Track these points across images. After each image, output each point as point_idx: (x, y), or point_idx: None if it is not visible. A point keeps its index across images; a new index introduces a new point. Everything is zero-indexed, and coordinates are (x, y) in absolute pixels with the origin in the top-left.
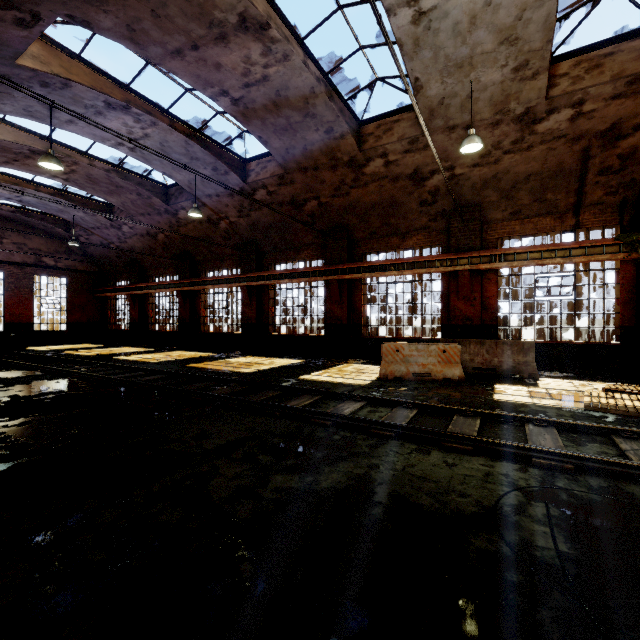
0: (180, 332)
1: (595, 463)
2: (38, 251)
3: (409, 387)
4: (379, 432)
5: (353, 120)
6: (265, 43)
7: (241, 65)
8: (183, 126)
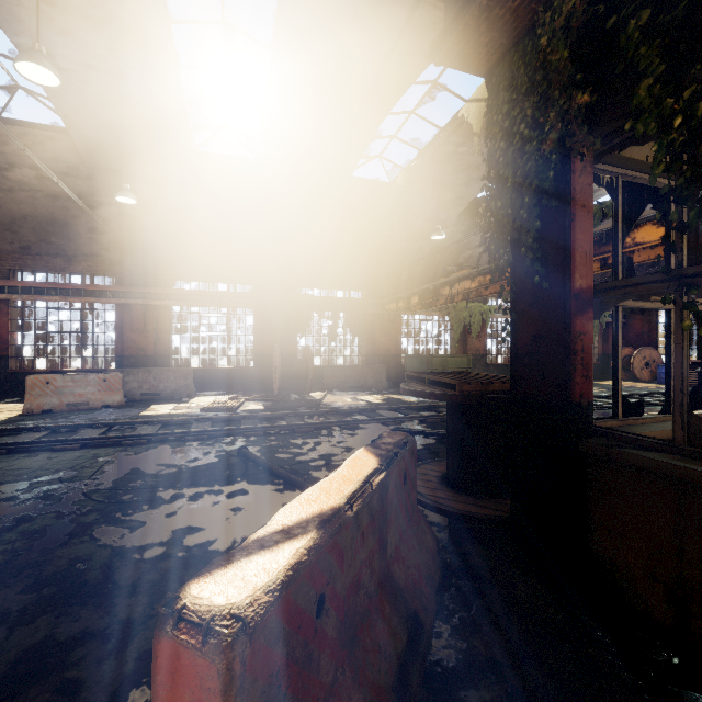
0: None
1: (161, 436)
2: None
3: (57, 417)
4: None
5: None
6: None
7: None
8: None
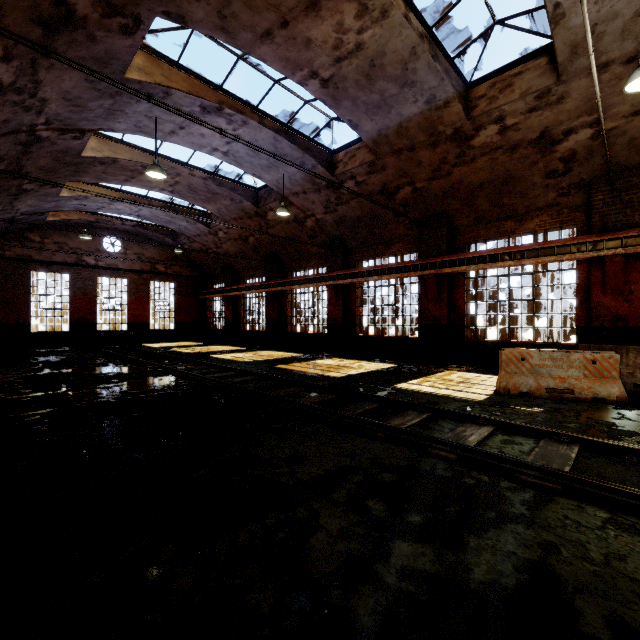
0: (268, 332)
1: None
2: (152, 259)
3: (545, 407)
4: (535, 481)
5: (460, 83)
6: (360, 0)
7: (332, 36)
8: (272, 122)
